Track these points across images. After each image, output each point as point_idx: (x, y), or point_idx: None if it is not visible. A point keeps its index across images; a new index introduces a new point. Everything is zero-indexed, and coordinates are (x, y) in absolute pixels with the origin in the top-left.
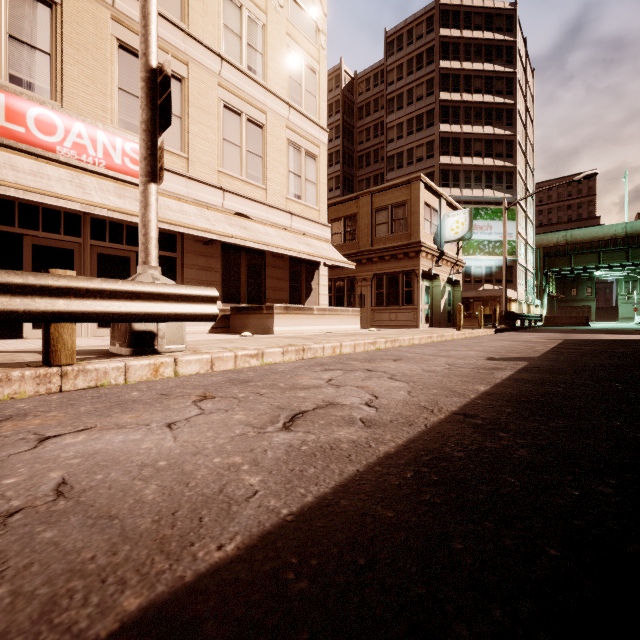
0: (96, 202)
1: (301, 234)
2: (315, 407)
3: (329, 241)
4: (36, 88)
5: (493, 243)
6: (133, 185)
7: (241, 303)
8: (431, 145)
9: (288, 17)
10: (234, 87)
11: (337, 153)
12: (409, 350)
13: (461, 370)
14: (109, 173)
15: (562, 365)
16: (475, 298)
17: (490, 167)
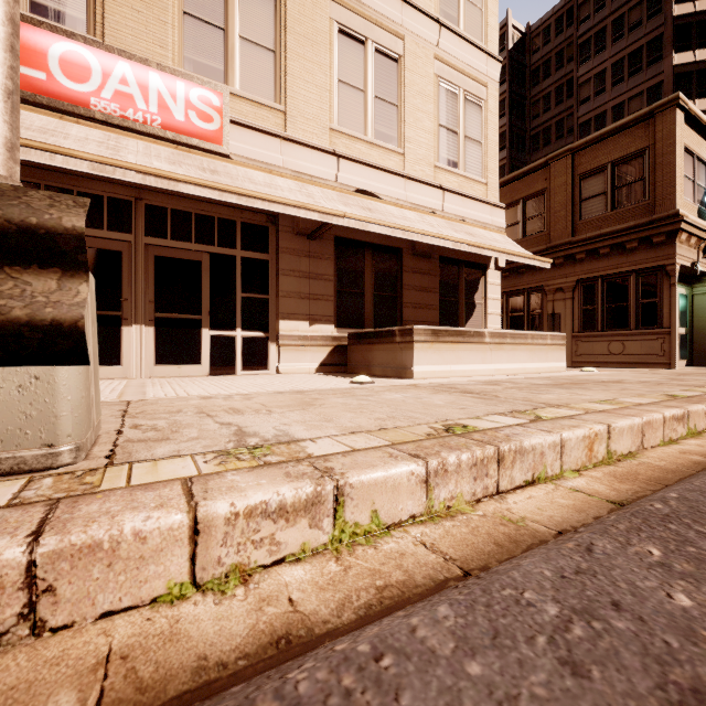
0: (115, 159)
1: (458, 220)
2: None
3: (502, 230)
4: (67, 19)
5: None
6: (201, 151)
7: (365, 328)
8: (656, 90)
9: None
10: (354, 1)
11: (502, 136)
12: None
13: None
14: (166, 135)
15: None
16: None
17: None
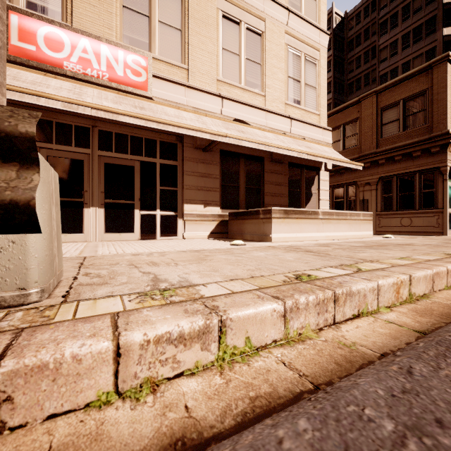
0: (78, 100)
1: (300, 138)
2: None
3: (330, 145)
4: (49, 12)
5: None
6: (134, 95)
7: (240, 209)
8: (432, 52)
9: None
10: None
11: (328, 84)
12: None
13: None
14: (112, 85)
15: None
16: None
17: None
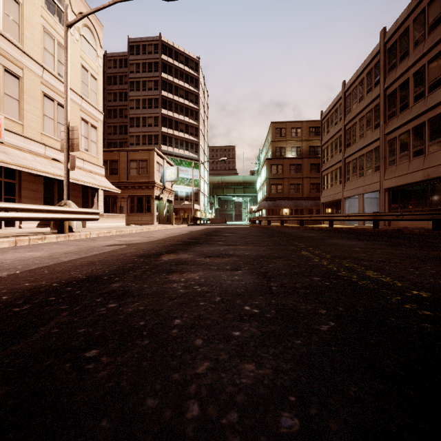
0: None
1: (89, 172)
2: (149, 236)
3: (104, 176)
4: None
5: (189, 180)
6: None
7: None
8: (157, 119)
9: (81, 47)
10: (50, 85)
11: None
12: (157, 231)
13: (174, 233)
14: None
15: (198, 231)
16: (180, 208)
17: (188, 139)
